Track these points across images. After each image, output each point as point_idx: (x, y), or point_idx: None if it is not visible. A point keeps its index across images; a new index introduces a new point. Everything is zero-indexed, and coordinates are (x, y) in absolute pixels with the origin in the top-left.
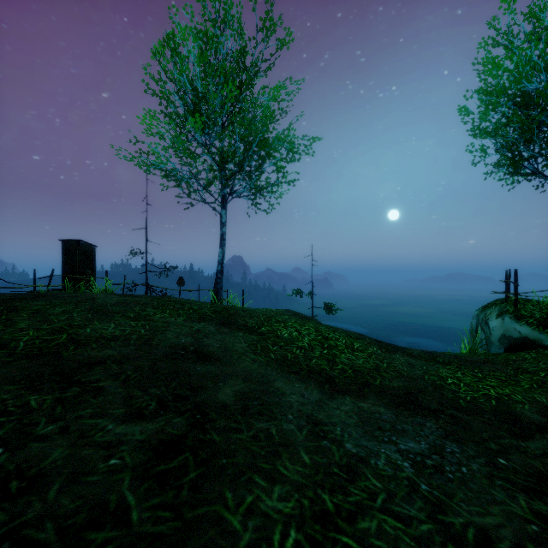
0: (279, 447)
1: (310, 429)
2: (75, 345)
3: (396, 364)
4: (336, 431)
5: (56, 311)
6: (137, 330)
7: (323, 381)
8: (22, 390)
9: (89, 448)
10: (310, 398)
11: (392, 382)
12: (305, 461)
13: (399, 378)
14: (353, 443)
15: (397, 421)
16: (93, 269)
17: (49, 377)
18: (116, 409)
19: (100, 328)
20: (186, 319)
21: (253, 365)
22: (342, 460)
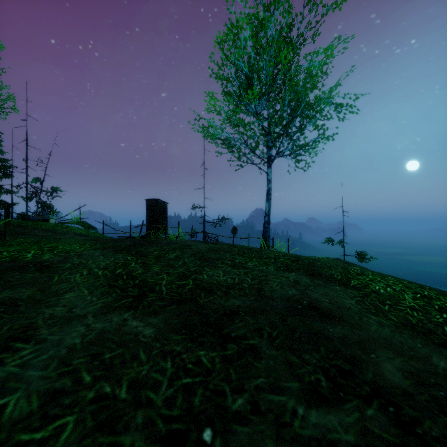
0: None
1: None
2: (204, 292)
3: None
4: None
5: (171, 256)
6: (244, 279)
7: None
8: (188, 342)
9: (300, 446)
10: None
11: None
12: None
13: None
14: None
15: None
16: (166, 220)
17: (201, 327)
18: (288, 382)
19: (213, 275)
20: (276, 268)
21: (384, 329)
22: None
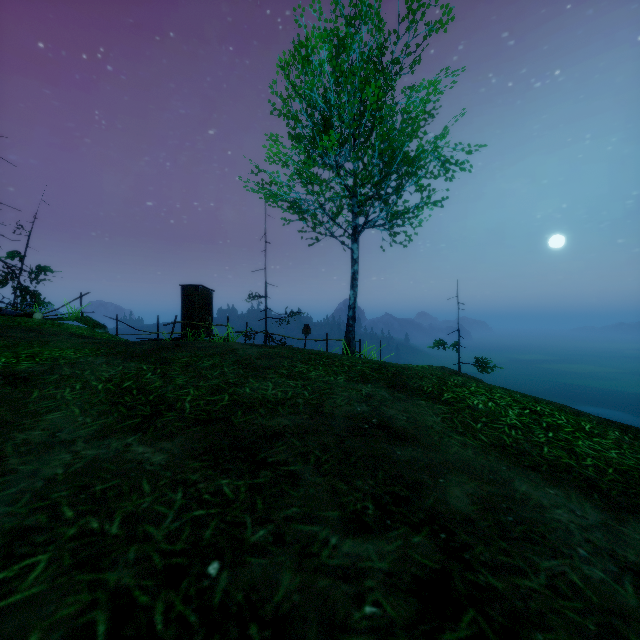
0: (610, 617)
1: (633, 582)
2: (242, 409)
3: None
4: None
5: (205, 364)
6: (300, 393)
7: (583, 486)
8: (209, 470)
9: (323, 576)
10: (587, 517)
11: None
12: None
13: None
14: None
15: None
16: (211, 315)
17: (230, 452)
18: (327, 511)
19: (259, 388)
20: (347, 379)
21: (466, 451)
22: None
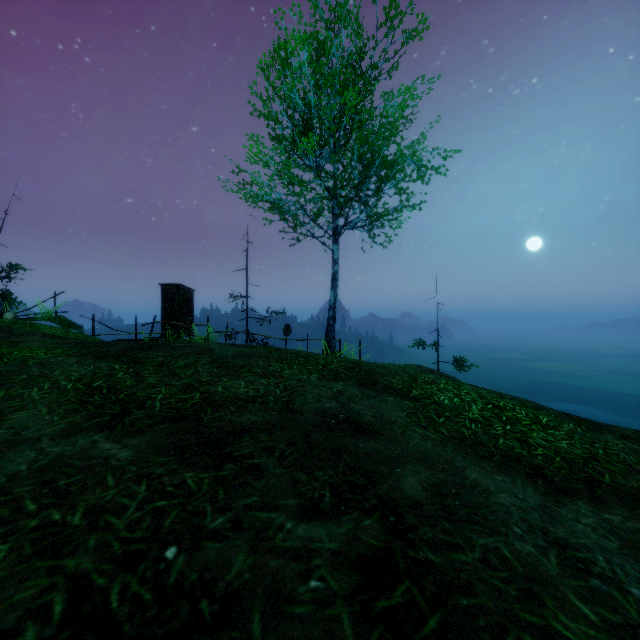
0: (531, 583)
1: (558, 554)
2: (212, 407)
3: (615, 450)
4: (600, 563)
5: (179, 364)
6: (271, 390)
7: (529, 473)
8: (174, 464)
9: (275, 556)
10: (528, 500)
11: (628, 480)
12: (588, 617)
13: (634, 473)
14: (638, 586)
15: None
16: (191, 315)
17: (197, 447)
18: (285, 499)
19: (231, 386)
20: (320, 377)
21: (426, 443)
22: None
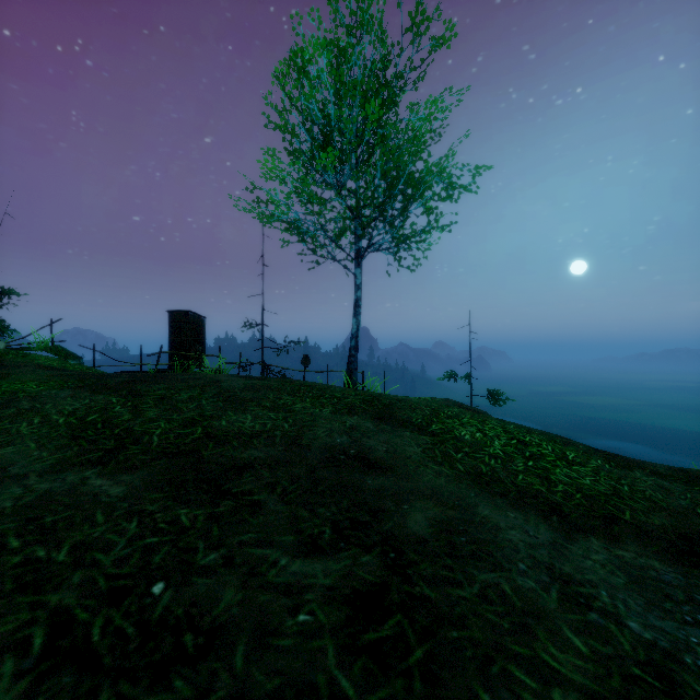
0: (526, 617)
1: (560, 590)
2: (214, 442)
3: (641, 487)
4: (603, 598)
5: (182, 397)
6: (279, 425)
7: (545, 510)
8: (169, 501)
9: (265, 592)
10: (538, 537)
11: (650, 517)
12: (579, 649)
13: (657, 510)
14: (638, 620)
15: (691, 587)
16: (202, 344)
17: (194, 484)
18: (283, 536)
19: (236, 420)
20: (333, 411)
21: (439, 479)
22: (638, 652)
